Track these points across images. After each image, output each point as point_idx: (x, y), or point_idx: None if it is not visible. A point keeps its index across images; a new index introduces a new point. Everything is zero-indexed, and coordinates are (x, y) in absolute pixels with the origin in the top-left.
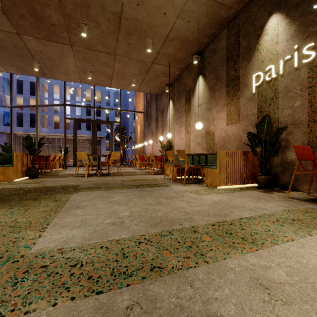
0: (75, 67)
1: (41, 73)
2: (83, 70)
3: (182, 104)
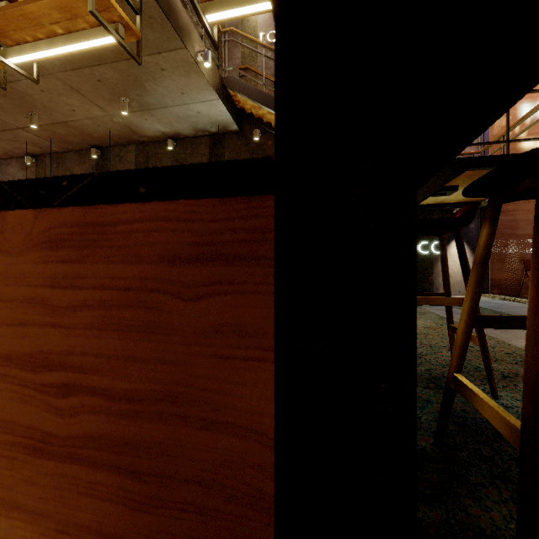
0: None
1: None
2: None
3: None
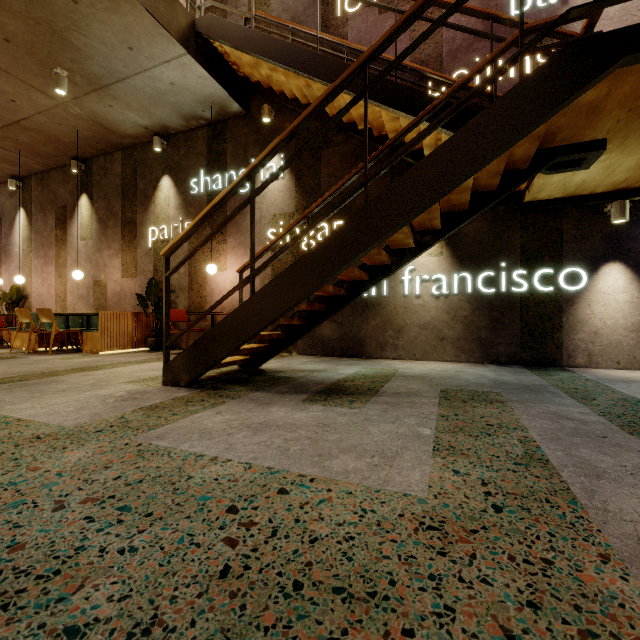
0: None
1: None
2: None
3: (49, 225)
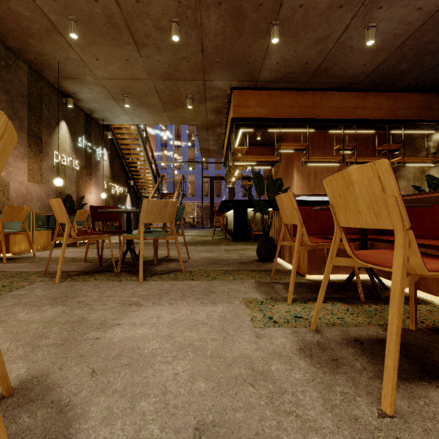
0: None
1: None
2: None
3: None
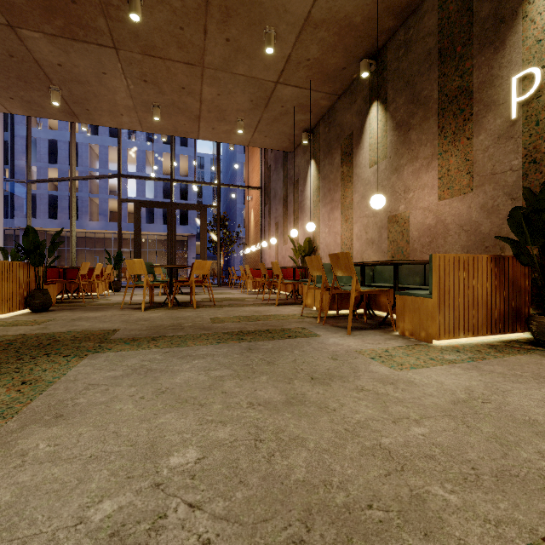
0: (129, 98)
1: (69, 112)
2: (144, 104)
3: (335, 165)
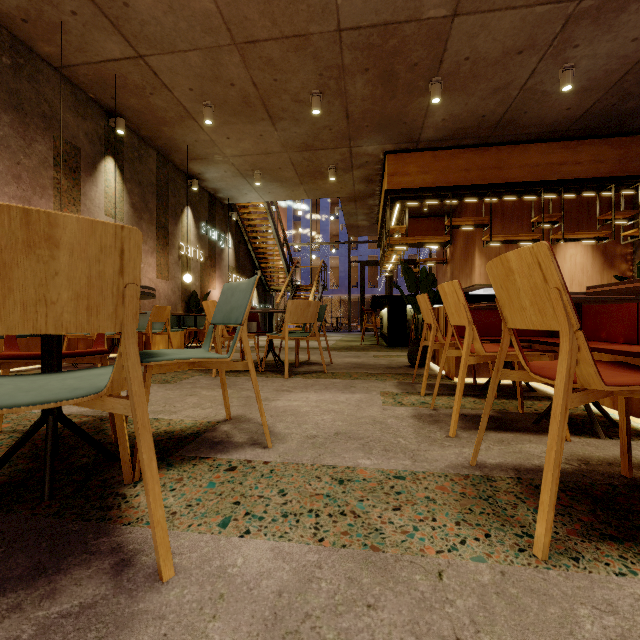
0: None
1: None
2: None
3: (37, 150)
